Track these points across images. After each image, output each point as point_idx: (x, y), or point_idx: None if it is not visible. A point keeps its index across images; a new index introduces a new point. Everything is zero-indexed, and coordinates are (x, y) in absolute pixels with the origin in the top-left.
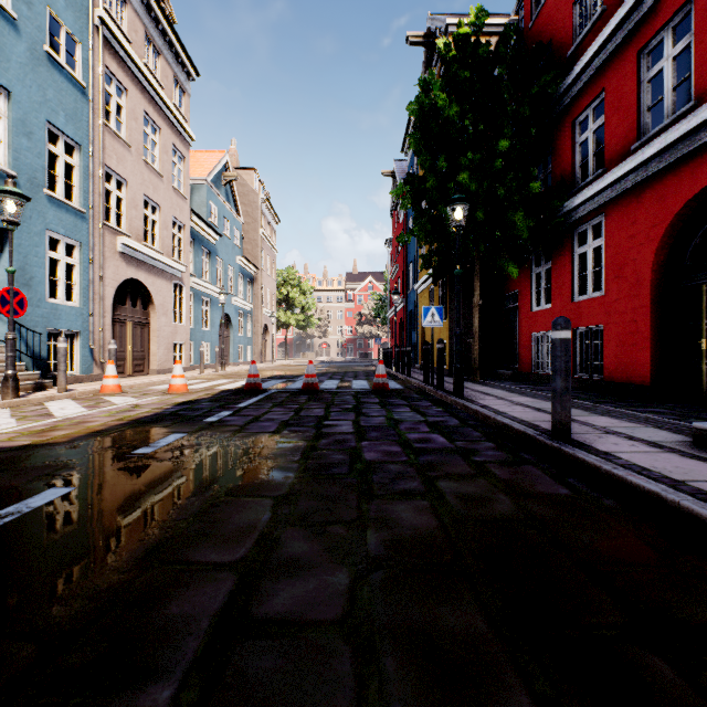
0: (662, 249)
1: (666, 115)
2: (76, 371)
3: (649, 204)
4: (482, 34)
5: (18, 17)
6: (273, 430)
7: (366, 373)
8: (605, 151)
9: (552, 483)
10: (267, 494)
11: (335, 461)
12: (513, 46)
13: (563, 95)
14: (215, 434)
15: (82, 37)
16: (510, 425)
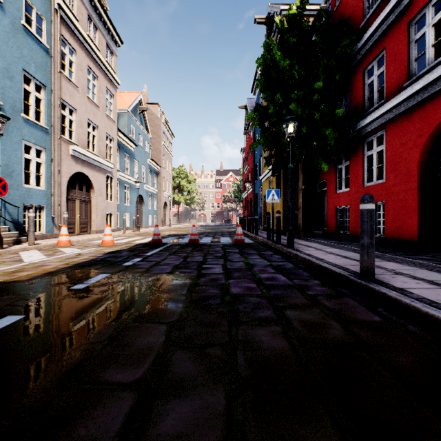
0: (424, 151)
1: (428, 63)
2: (43, 231)
3: (415, 122)
4: (303, 16)
5: (3, 1)
6: (168, 271)
7: (229, 233)
8: (386, 88)
9: (367, 311)
10: (163, 320)
11: (211, 294)
12: (324, 23)
13: (357, 53)
14: (129, 274)
15: (46, 16)
16: (329, 268)
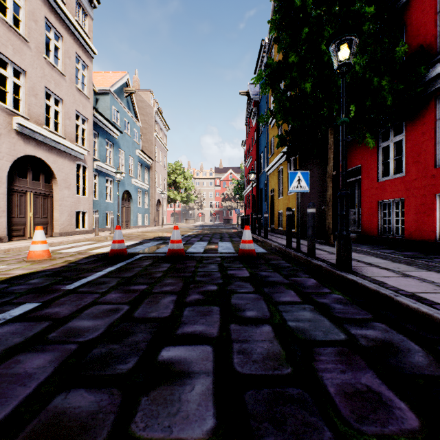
0: None
1: None
2: None
3: None
4: None
5: None
6: (3, 416)
7: (229, 235)
8: None
9: None
10: None
11: None
12: None
13: None
14: None
15: None
16: None
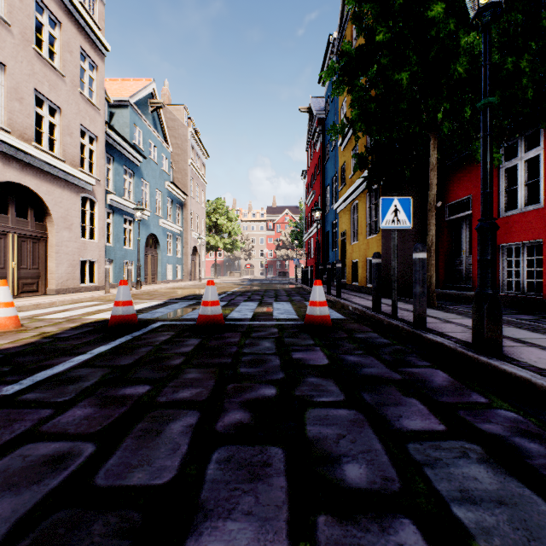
0: None
1: None
2: None
3: None
4: None
5: None
6: None
7: (287, 292)
8: None
9: None
10: None
11: None
12: None
13: None
14: None
15: None
16: None
